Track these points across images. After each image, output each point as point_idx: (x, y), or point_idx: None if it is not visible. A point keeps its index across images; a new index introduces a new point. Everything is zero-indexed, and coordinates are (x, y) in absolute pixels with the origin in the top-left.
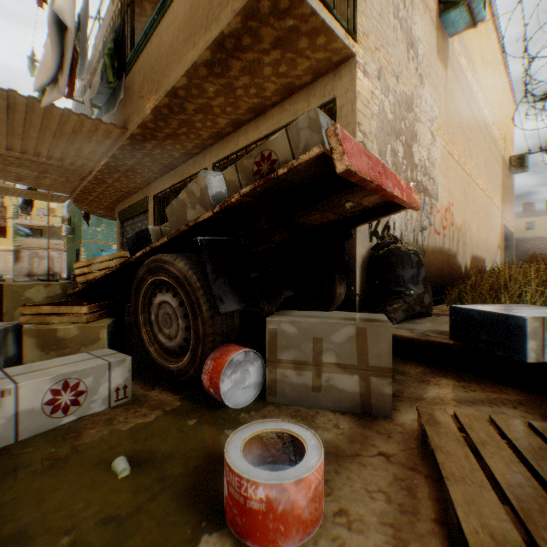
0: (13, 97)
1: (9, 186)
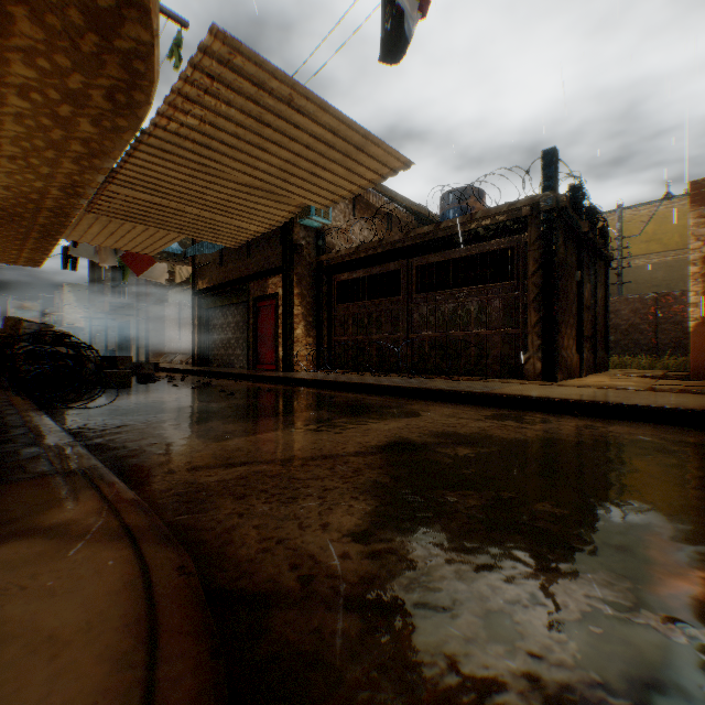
0: (141, 250)
1: (260, 177)
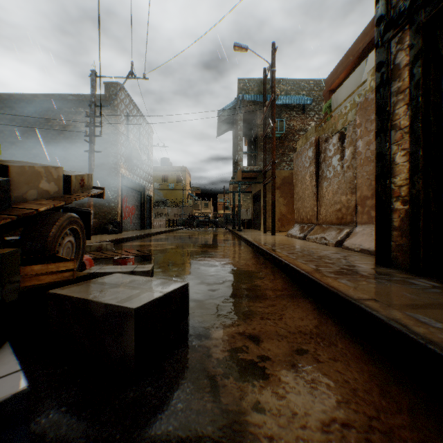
0: None
1: None
